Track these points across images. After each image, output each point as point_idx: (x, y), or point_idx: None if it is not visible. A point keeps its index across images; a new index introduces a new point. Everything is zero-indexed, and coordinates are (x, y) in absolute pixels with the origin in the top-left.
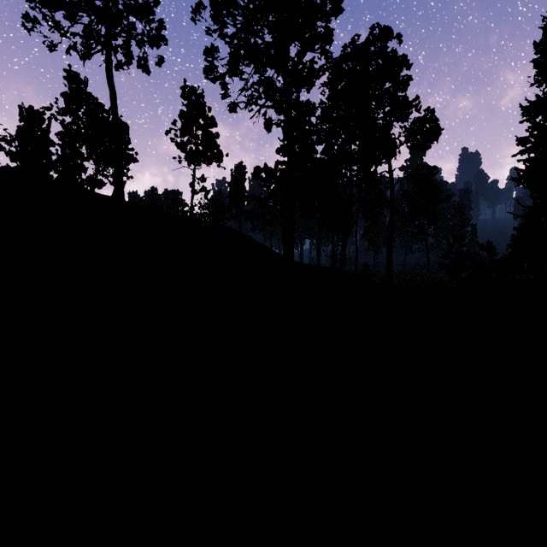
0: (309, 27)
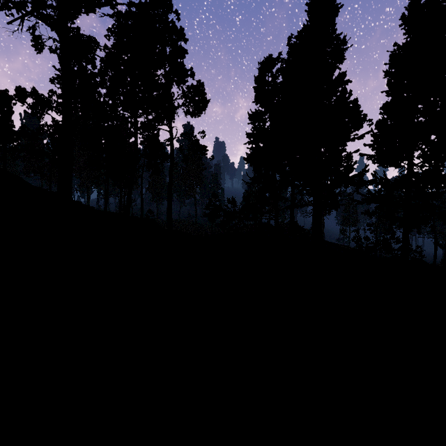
0: None
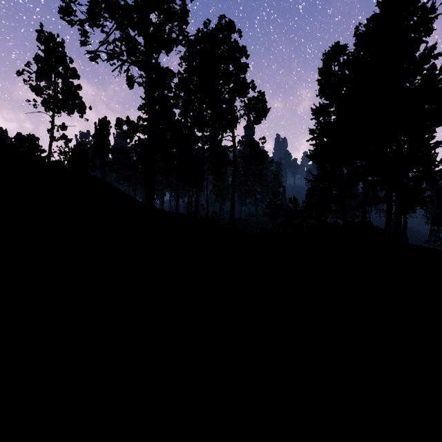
0: (168, 2)
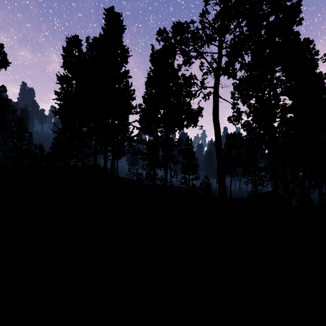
0: None
